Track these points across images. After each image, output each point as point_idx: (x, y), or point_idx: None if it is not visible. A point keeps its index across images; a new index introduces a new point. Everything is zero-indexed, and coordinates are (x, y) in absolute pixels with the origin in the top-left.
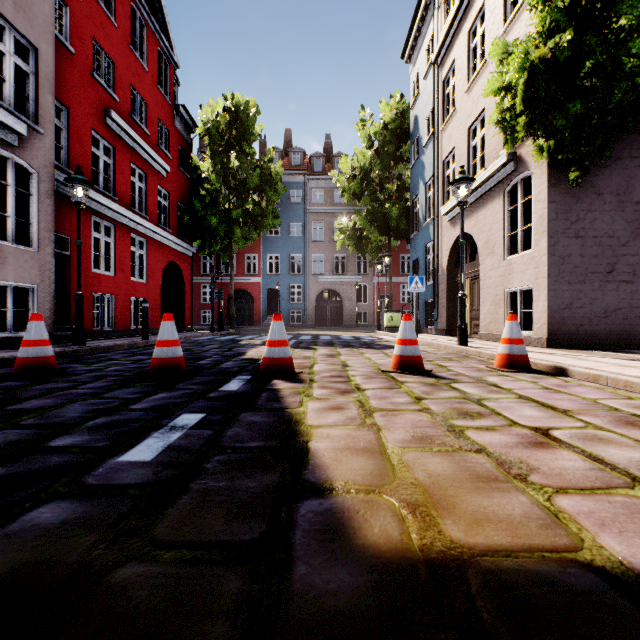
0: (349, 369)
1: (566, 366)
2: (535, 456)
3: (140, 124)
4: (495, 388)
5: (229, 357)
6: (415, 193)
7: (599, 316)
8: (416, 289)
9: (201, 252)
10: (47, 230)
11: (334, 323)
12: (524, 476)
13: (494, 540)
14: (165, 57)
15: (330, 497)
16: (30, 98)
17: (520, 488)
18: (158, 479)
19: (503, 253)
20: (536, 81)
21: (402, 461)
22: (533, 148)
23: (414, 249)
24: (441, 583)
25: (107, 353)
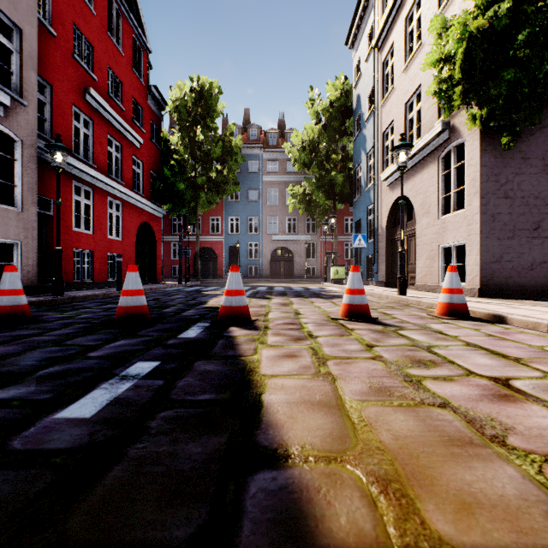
0: (301, 317)
1: (504, 314)
2: (505, 412)
3: (116, 101)
4: (441, 335)
5: (192, 306)
6: (357, 162)
7: (526, 269)
8: (359, 245)
9: (171, 214)
10: (30, 192)
11: (286, 276)
12: (501, 438)
13: (495, 538)
14: (139, 43)
15: (285, 468)
16: (14, 73)
17: (502, 455)
18: (92, 442)
19: (438, 213)
20: (473, 51)
21: (363, 418)
22: (466, 118)
23: (357, 211)
24: None
25: (83, 302)
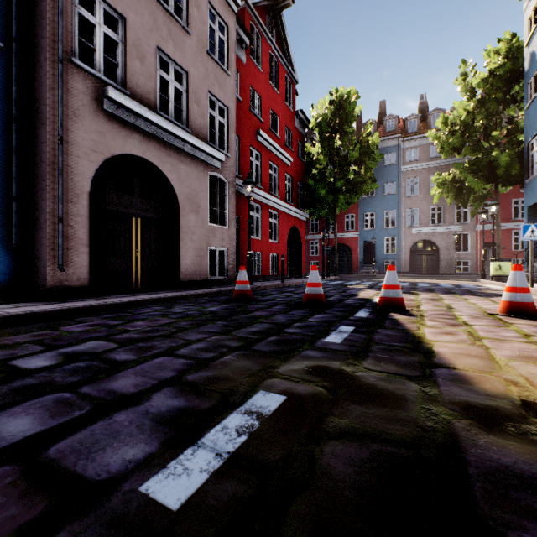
0: (454, 310)
1: None
2: None
3: (275, 133)
4: None
5: (347, 296)
6: (531, 135)
7: None
8: (531, 237)
9: (312, 217)
10: (232, 215)
11: (429, 272)
12: None
13: None
14: (289, 79)
15: (454, 370)
16: (224, 138)
17: None
18: (350, 350)
19: None
20: None
21: (507, 365)
22: None
23: (530, 194)
24: (530, 406)
25: (266, 290)
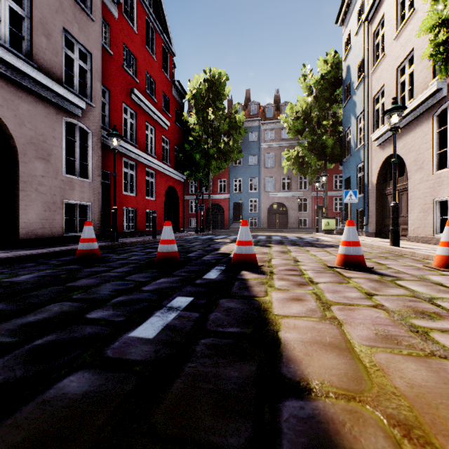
0: (300, 264)
1: None
2: None
3: (151, 96)
4: (442, 287)
5: (208, 251)
6: (347, 126)
7: None
8: (350, 200)
9: (189, 179)
10: (97, 168)
11: (281, 227)
12: None
13: None
14: (166, 50)
15: (310, 400)
16: (87, 85)
17: None
18: (157, 358)
19: (432, 168)
20: None
21: (374, 363)
22: None
23: (346, 169)
24: None
25: (131, 247)
